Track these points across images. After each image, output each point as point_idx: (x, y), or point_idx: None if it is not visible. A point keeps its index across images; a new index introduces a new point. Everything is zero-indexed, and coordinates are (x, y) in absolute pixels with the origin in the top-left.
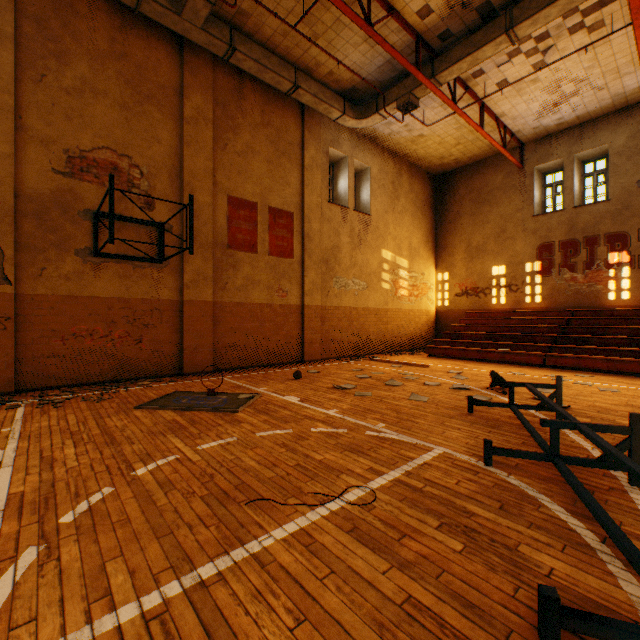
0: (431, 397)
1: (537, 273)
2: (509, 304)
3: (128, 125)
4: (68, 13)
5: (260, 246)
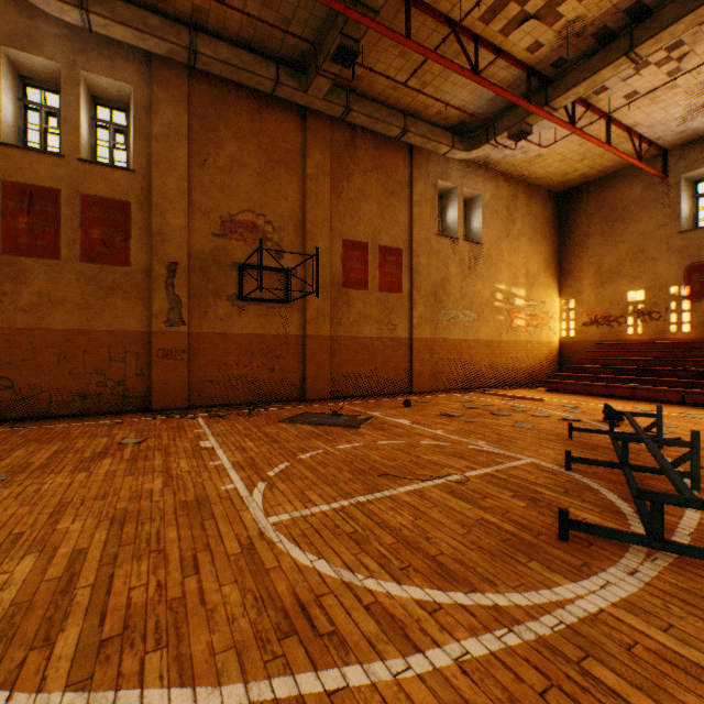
0: (535, 425)
1: (685, 298)
2: (649, 334)
3: (263, 189)
4: (221, 106)
5: (371, 283)
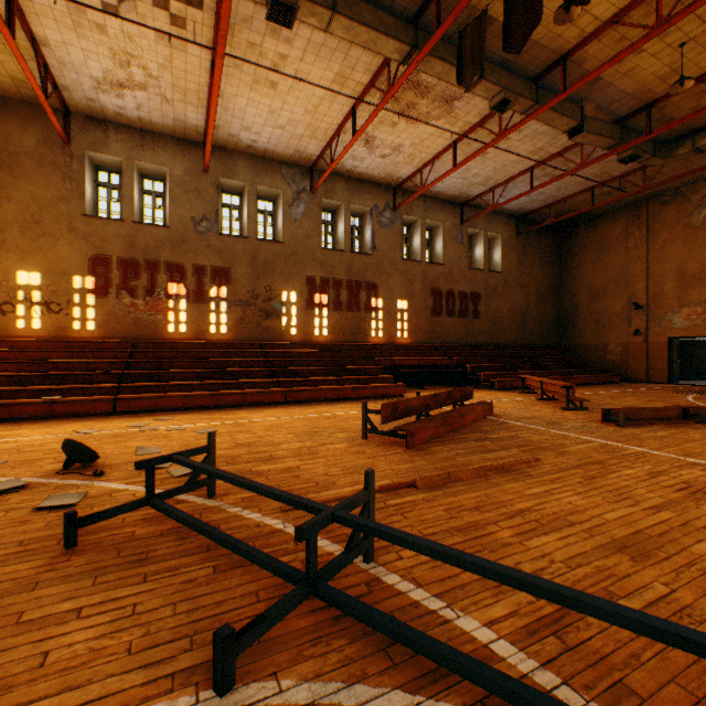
0: None
1: (91, 292)
2: (49, 330)
3: None
4: None
5: None
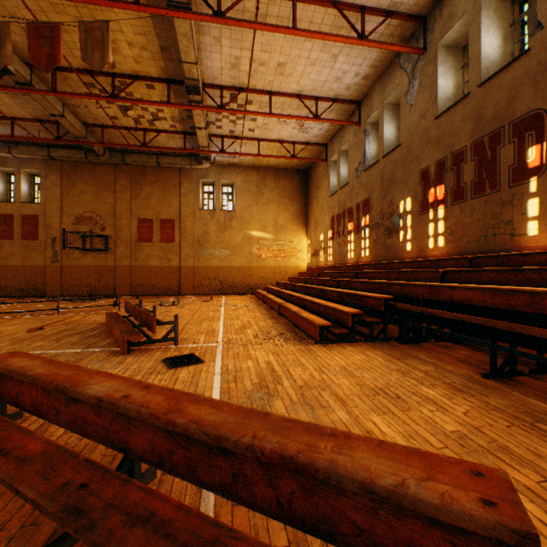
0: None
1: (331, 239)
2: (324, 262)
3: (96, 201)
4: (76, 169)
5: (155, 239)
